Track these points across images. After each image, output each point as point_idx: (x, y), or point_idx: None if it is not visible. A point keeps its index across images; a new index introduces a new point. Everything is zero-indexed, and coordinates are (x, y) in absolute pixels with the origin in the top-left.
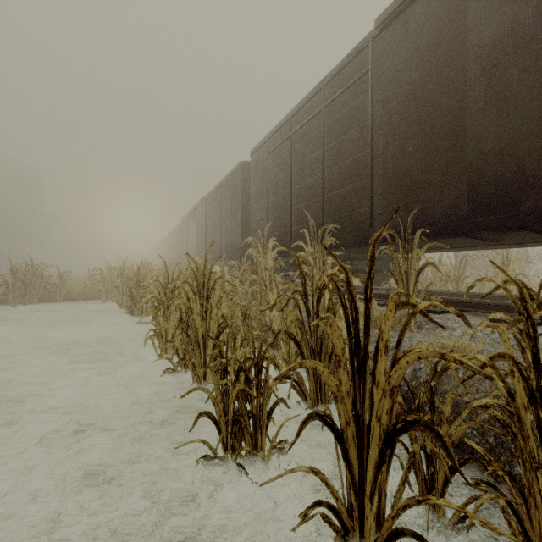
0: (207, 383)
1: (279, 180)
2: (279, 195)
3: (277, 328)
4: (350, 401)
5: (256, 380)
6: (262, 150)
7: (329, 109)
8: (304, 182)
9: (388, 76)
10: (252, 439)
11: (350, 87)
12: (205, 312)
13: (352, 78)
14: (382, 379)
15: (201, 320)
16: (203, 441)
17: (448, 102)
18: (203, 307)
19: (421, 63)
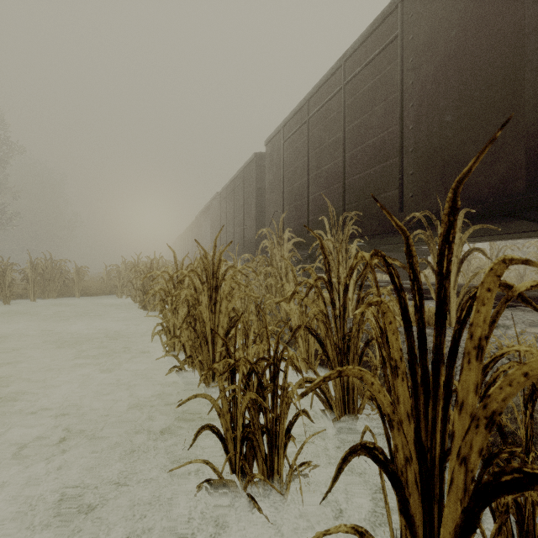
0: (216, 384)
1: (294, 169)
2: (295, 184)
3: (294, 323)
4: (411, 428)
5: (271, 386)
6: (277, 138)
7: (351, 86)
8: (322, 168)
9: (420, 39)
10: (267, 460)
11: (374, 59)
12: (214, 304)
13: (377, 48)
14: (470, 399)
15: (209, 313)
16: (205, 462)
17: (498, 57)
18: (212, 300)
19: (462, 18)
